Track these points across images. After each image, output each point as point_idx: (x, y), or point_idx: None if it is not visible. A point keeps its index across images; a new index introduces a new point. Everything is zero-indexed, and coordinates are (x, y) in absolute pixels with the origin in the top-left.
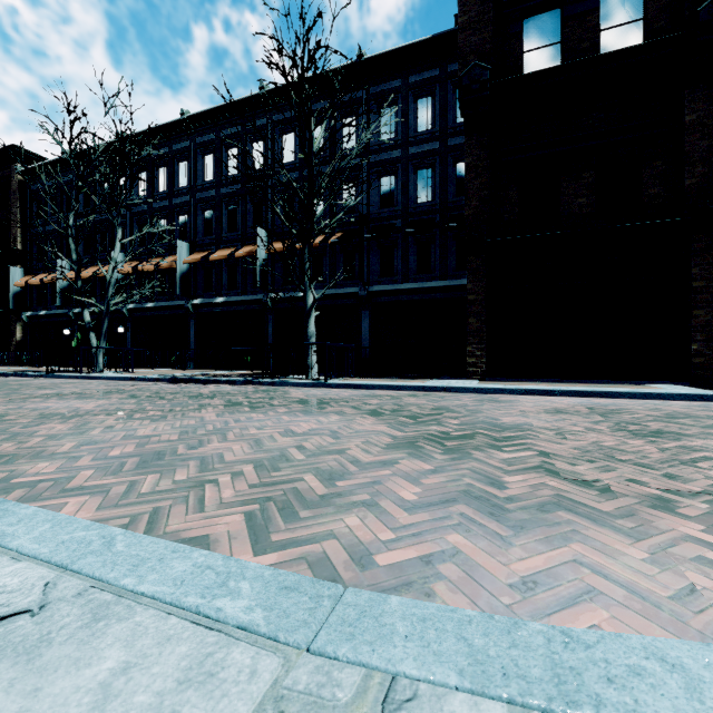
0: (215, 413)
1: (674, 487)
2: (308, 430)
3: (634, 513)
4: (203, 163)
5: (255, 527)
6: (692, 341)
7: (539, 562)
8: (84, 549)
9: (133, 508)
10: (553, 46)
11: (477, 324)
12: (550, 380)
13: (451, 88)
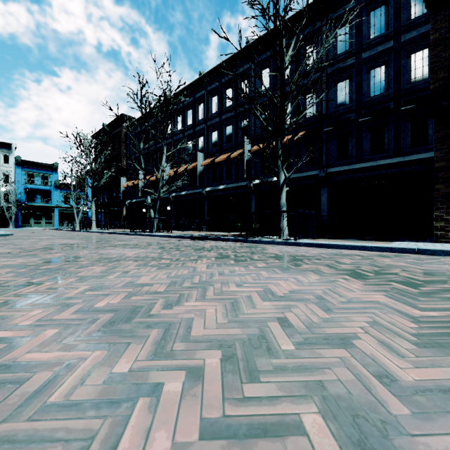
0: (206, 264)
1: None
2: (288, 292)
3: None
4: (211, 102)
5: None
6: None
7: None
8: None
9: None
10: None
11: (446, 190)
12: None
13: None
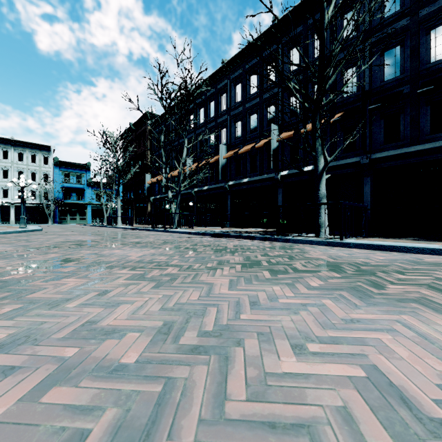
0: (229, 279)
1: None
2: None
3: None
4: (235, 91)
5: None
6: None
7: None
8: None
9: None
10: None
11: None
12: None
13: None
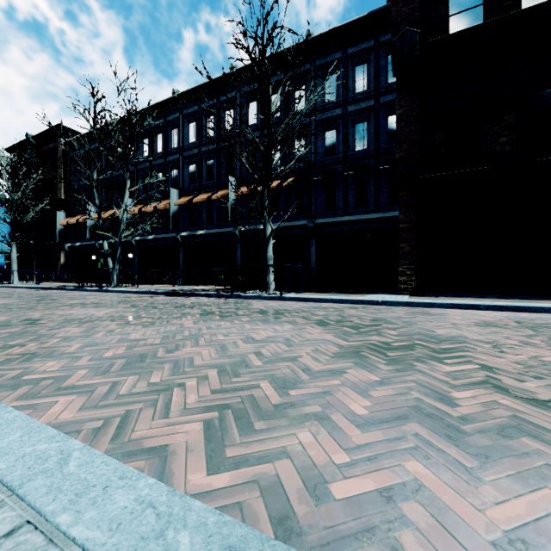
0: (192, 321)
1: None
2: (265, 337)
3: None
4: (188, 129)
5: (212, 438)
6: None
7: (520, 508)
8: (38, 467)
9: (108, 410)
10: (476, 8)
11: (407, 248)
12: (474, 296)
13: (384, 55)
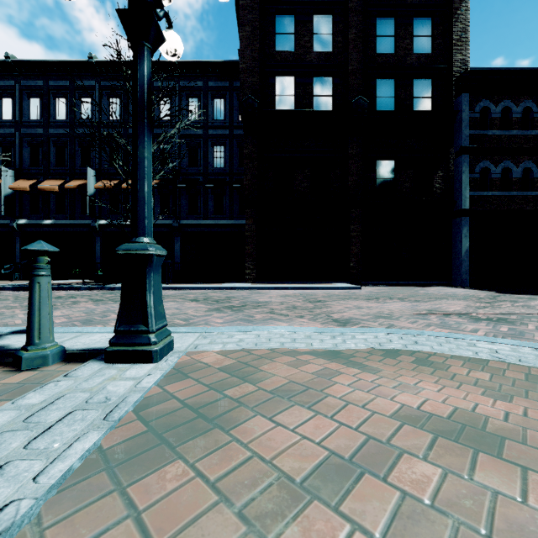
0: (92, 305)
1: (308, 313)
2: None
3: (291, 319)
4: (29, 103)
5: None
6: (351, 261)
7: None
8: None
9: None
10: (291, 96)
11: (251, 250)
12: (289, 282)
13: (236, 97)
